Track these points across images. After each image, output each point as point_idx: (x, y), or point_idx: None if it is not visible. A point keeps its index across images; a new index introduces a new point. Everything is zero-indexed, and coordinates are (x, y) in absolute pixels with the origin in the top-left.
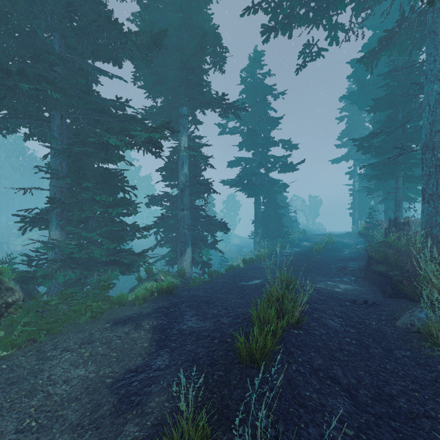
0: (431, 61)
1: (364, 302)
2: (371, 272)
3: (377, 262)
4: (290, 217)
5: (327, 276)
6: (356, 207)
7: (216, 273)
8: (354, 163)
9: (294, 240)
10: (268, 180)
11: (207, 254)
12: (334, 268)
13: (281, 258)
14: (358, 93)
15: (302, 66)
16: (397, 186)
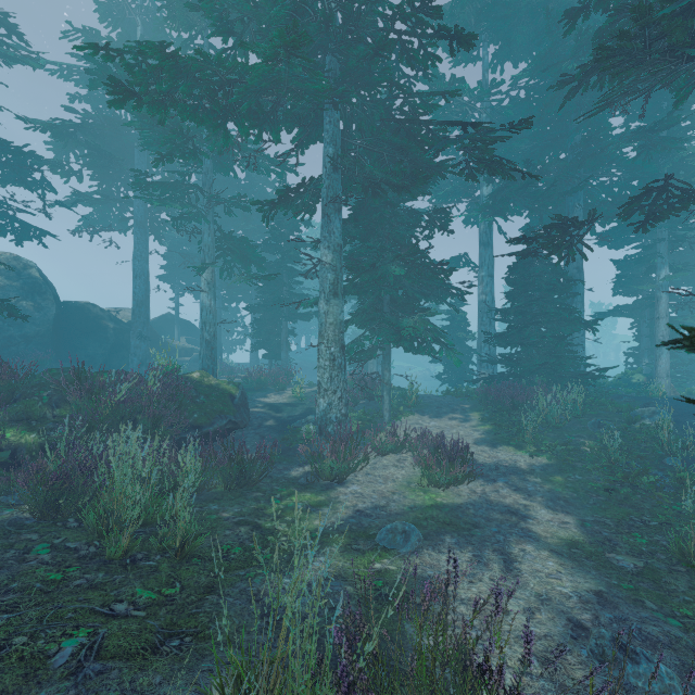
0: None
1: None
2: None
3: None
4: None
5: None
6: None
7: None
8: None
9: None
10: None
11: None
12: None
13: None
14: None
15: None
16: None
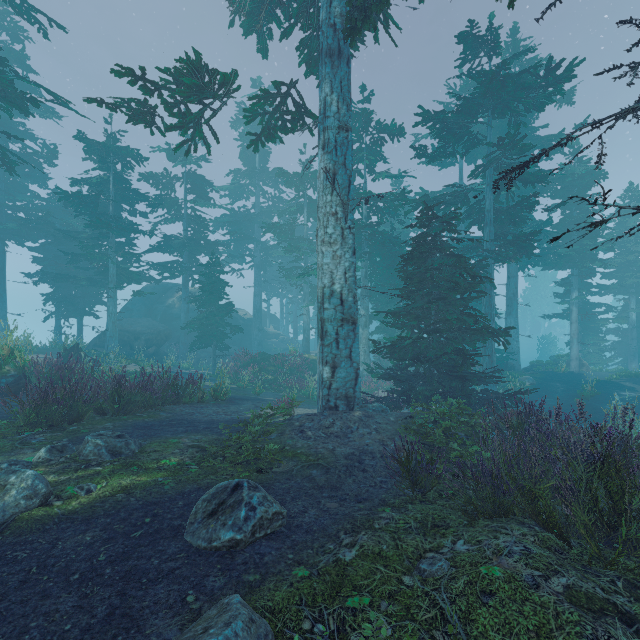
0: None
1: None
2: None
3: None
4: None
5: None
6: None
7: None
8: None
9: None
10: None
11: None
12: None
13: None
14: None
15: None
16: None
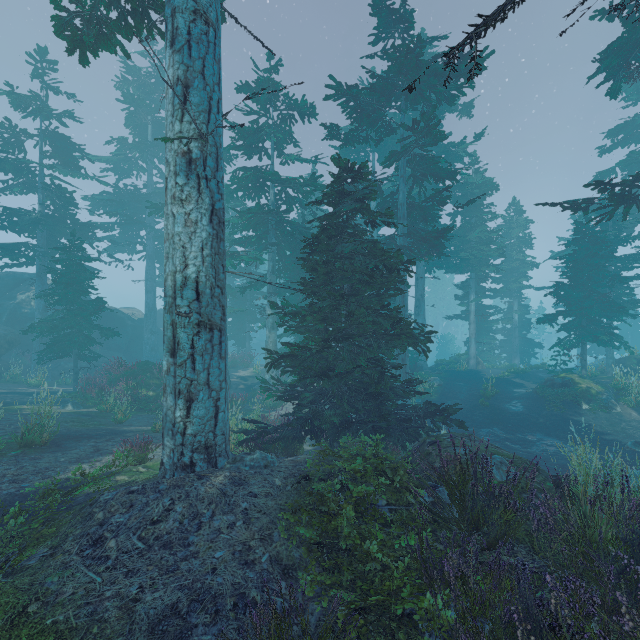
0: None
1: None
2: None
3: None
4: None
5: None
6: None
7: None
8: None
9: None
10: None
11: (528, 359)
12: None
13: None
14: None
15: None
16: None
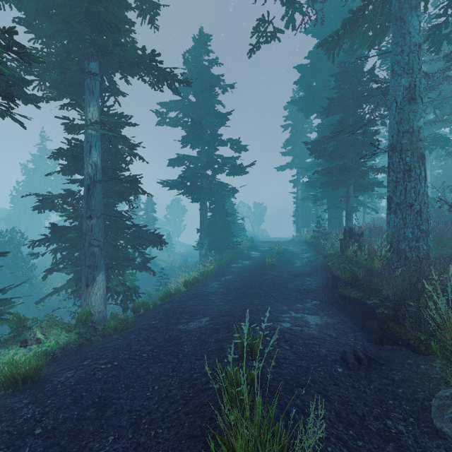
0: (398, 52)
1: (357, 361)
2: (339, 296)
3: (345, 284)
4: (238, 224)
5: (288, 301)
6: (299, 215)
7: (144, 306)
8: (297, 172)
9: (243, 250)
10: (215, 183)
11: (132, 279)
12: (292, 288)
13: (231, 276)
14: (304, 99)
15: (256, 47)
16: (348, 194)
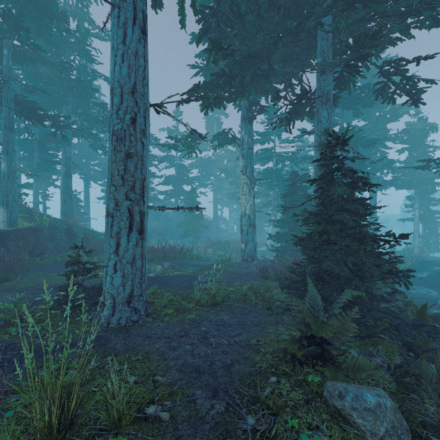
0: None
1: None
2: None
3: None
4: None
5: None
6: None
7: None
8: None
9: None
10: None
11: None
12: None
13: None
14: None
15: None
16: None
